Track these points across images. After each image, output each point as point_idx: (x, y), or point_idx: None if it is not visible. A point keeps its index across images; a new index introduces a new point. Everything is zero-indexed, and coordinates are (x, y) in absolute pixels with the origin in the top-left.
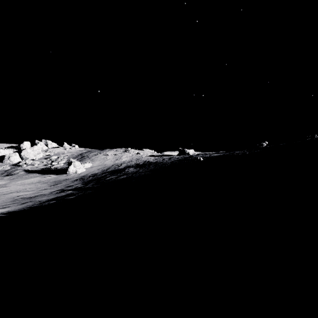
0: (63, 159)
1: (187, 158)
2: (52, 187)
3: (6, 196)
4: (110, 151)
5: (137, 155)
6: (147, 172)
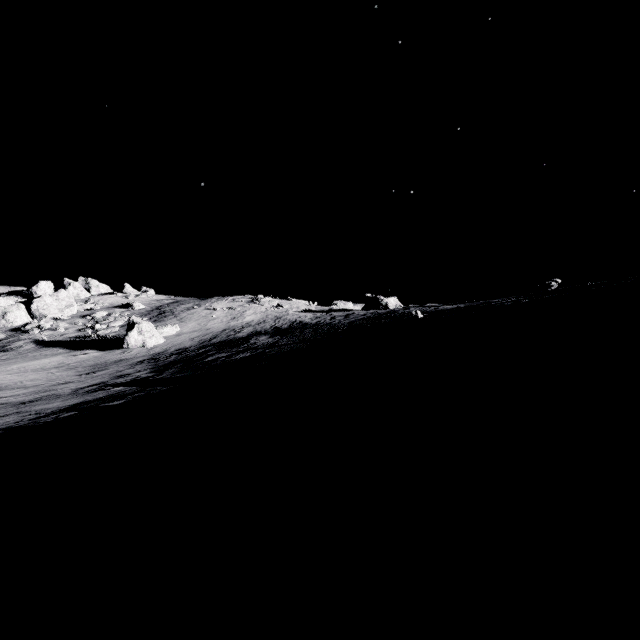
0: (119, 318)
1: (385, 314)
2: (84, 377)
3: None
4: (219, 301)
5: (278, 310)
6: (297, 345)
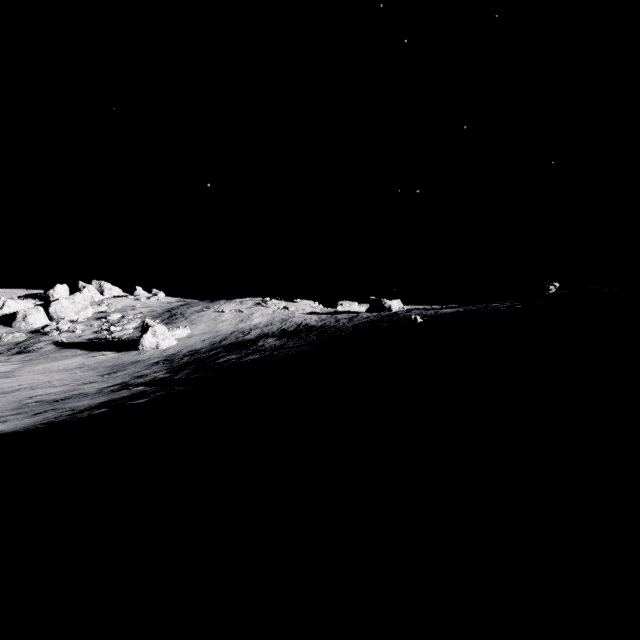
0: (133, 321)
1: (388, 317)
2: (106, 377)
3: (6, 396)
4: (228, 303)
5: (284, 312)
6: (303, 347)
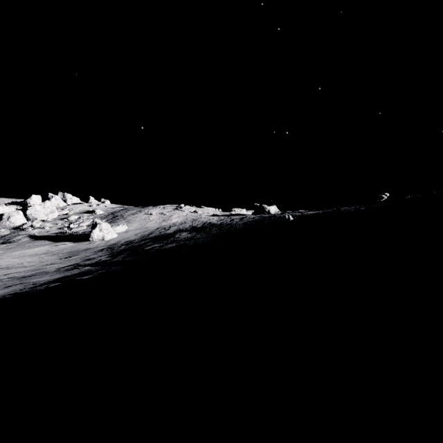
0: (86, 220)
1: (268, 217)
2: (64, 260)
3: None
4: (154, 208)
5: (194, 215)
6: (207, 238)
